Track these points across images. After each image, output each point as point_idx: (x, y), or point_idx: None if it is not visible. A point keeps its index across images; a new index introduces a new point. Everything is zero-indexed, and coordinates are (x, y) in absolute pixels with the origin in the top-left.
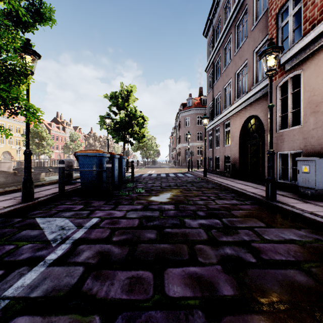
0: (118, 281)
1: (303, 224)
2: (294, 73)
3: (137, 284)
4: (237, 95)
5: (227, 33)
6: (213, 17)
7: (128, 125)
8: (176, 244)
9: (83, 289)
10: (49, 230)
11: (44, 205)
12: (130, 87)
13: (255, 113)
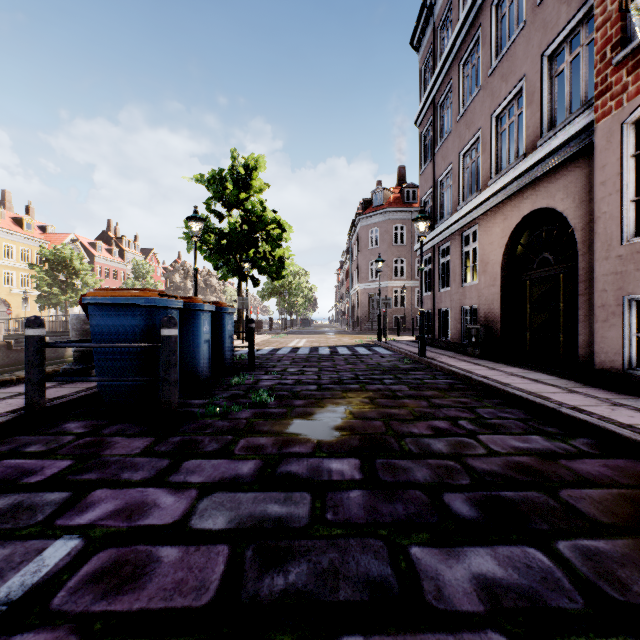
0: None
1: None
2: None
3: None
4: (496, 167)
5: (469, 27)
6: (435, 2)
7: (247, 241)
8: None
9: None
10: None
11: None
12: (253, 159)
13: (547, 204)
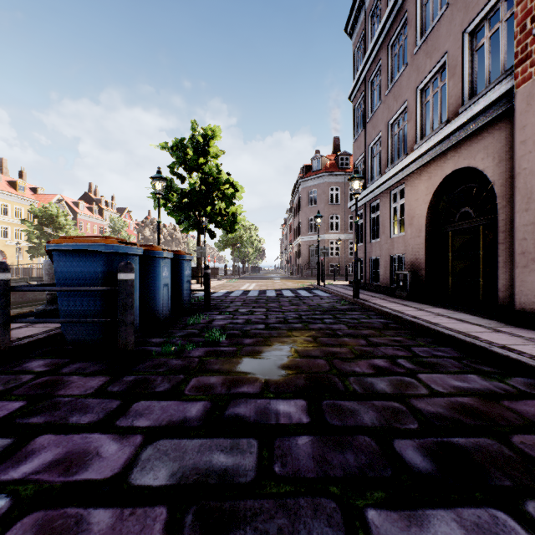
0: None
1: None
2: None
3: None
4: (421, 133)
5: (397, 12)
6: None
7: (205, 199)
8: None
9: None
10: None
11: None
12: (210, 129)
13: (468, 163)
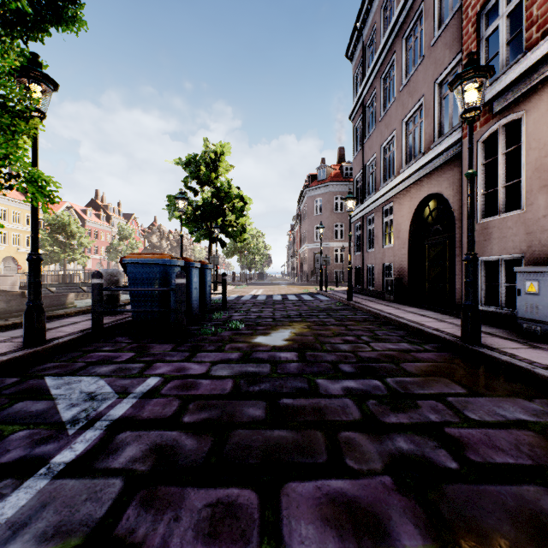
0: (190, 513)
1: (535, 390)
2: (510, 118)
3: (226, 520)
4: (405, 159)
5: (388, 51)
6: (364, 26)
7: (217, 211)
8: (302, 429)
9: (117, 532)
10: (67, 402)
11: (63, 352)
12: (221, 146)
13: (437, 190)
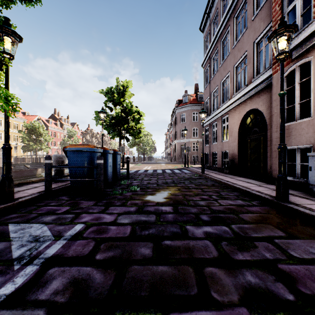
0: None
1: None
2: (303, 61)
3: None
4: (236, 89)
5: (225, 25)
6: (210, 11)
7: (124, 120)
8: (178, 265)
9: None
10: (18, 243)
11: (25, 206)
12: (126, 82)
13: (255, 107)
